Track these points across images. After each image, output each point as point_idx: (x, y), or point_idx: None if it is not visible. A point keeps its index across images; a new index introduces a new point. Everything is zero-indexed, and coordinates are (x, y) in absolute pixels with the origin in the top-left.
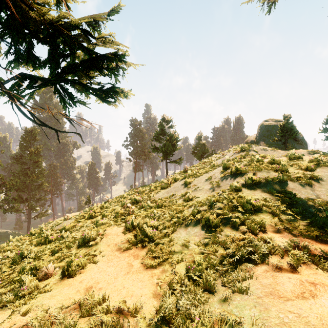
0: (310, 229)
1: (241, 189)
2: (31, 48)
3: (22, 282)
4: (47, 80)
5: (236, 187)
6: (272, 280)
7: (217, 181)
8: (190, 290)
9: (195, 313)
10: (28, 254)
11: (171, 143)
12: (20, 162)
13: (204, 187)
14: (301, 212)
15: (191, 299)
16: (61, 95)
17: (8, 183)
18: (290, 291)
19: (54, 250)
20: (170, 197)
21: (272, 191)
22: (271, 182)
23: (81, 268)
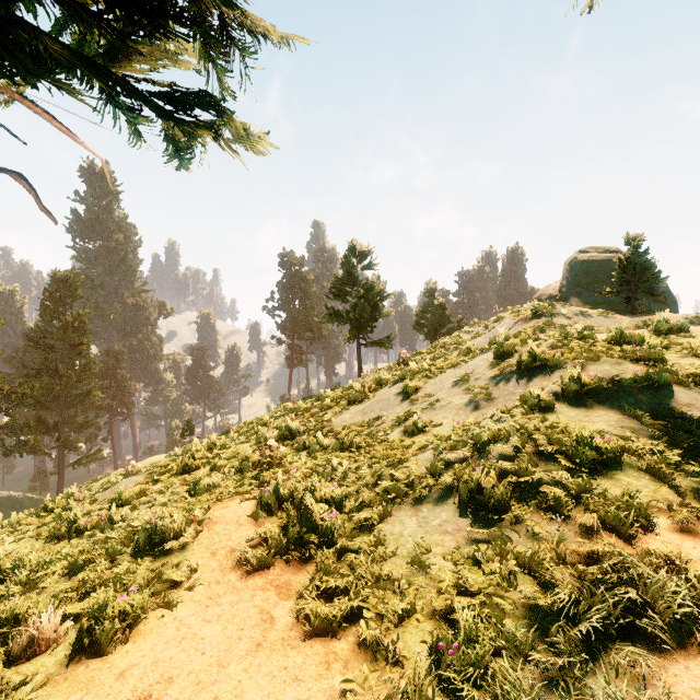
0: None
1: (552, 407)
2: None
3: None
4: None
5: (539, 401)
6: None
7: (484, 385)
8: None
9: None
10: (14, 570)
11: (370, 302)
12: (42, 346)
13: (453, 400)
14: None
15: None
16: None
17: (14, 391)
18: None
19: (75, 564)
20: (371, 424)
21: (636, 411)
22: (630, 387)
23: (133, 625)
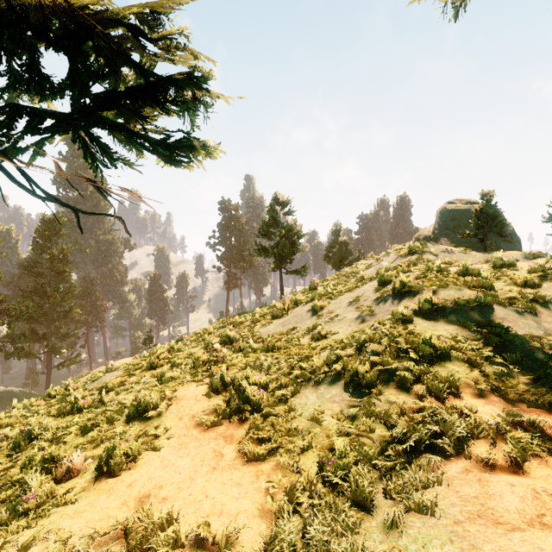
0: (539, 391)
1: (411, 320)
2: (35, 60)
3: (27, 484)
4: (62, 117)
5: (403, 316)
6: (479, 489)
7: (369, 305)
8: (327, 504)
9: (337, 551)
10: (42, 432)
11: (290, 240)
12: (34, 273)
13: (347, 315)
14: (519, 360)
15: (330, 522)
16: (86, 143)
17: (13, 309)
18: (516, 512)
19: (86, 427)
20: (288, 333)
21: (467, 323)
22: (465, 306)
23: (132, 460)
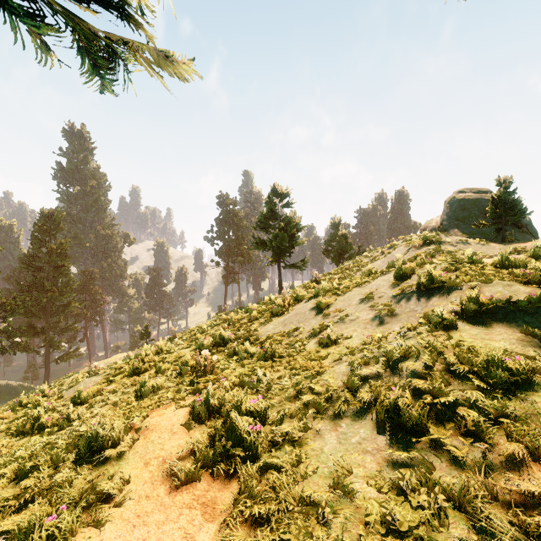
0: None
1: (454, 325)
2: None
3: None
4: None
5: (443, 320)
6: None
7: (387, 303)
8: None
9: None
10: None
11: (289, 233)
12: (33, 267)
13: (360, 315)
14: None
15: None
16: None
17: (9, 303)
18: None
19: (22, 470)
20: (290, 334)
21: (535, 330)
22: (524, 307)
23: None
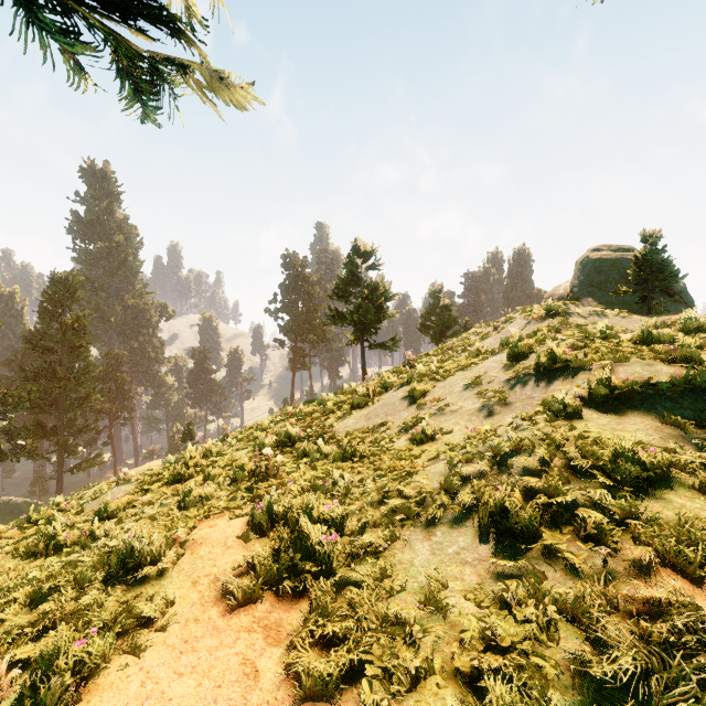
0: None
1: (579, 413)
2: None
3: None
4: None
5: (564, 407)
6: None
7: (498, 389)
8: None
9: None
10: None
11: (375, 303)
12: (41, 348)
13: (464, 405)
14: None
15: None
16: None
17: (10, 395)
18: None
19: (39, 592)
20: (375, 430)
21: (678, 418)
22: (666, 391)
23: (90, 677)
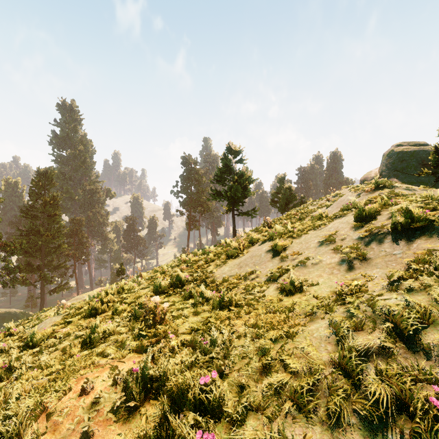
0: None
1: None
2: None
3: None
4: None
5: None
6: None
7: (353, 245)
8: None
9: None
10: None
11: (241, 185)
12: (30, 216)
13: (323, 258)
14: None
15: None
16: None
17: (8, 245)
18: None
19: None
20: (246, 277)
21: None
22: None
23: None
